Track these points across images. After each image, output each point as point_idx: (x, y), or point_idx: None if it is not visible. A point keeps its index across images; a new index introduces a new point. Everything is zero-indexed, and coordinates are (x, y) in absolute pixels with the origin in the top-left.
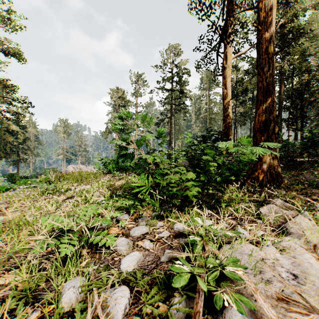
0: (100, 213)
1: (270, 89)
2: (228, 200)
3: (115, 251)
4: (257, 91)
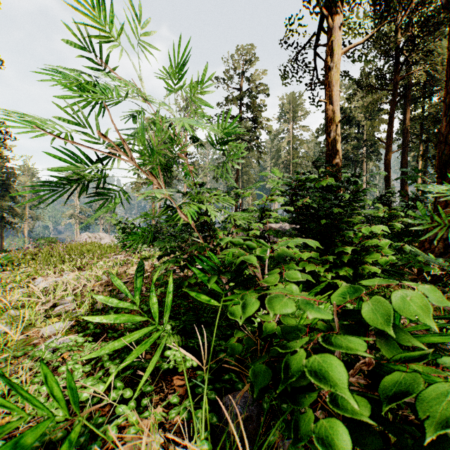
0: None
1: None
2: None
3: None
4: None
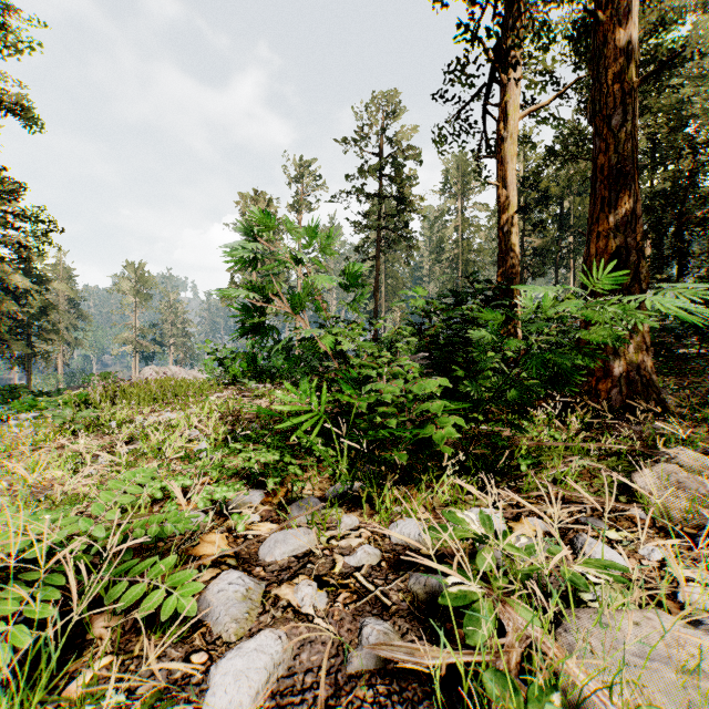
0: (189, 485)
1: (628, 171)
2: (530, 449)
3: (202, 627)
4: (595, 178)
